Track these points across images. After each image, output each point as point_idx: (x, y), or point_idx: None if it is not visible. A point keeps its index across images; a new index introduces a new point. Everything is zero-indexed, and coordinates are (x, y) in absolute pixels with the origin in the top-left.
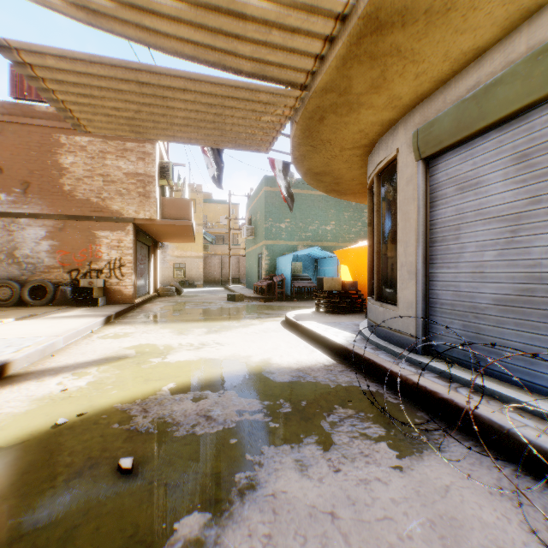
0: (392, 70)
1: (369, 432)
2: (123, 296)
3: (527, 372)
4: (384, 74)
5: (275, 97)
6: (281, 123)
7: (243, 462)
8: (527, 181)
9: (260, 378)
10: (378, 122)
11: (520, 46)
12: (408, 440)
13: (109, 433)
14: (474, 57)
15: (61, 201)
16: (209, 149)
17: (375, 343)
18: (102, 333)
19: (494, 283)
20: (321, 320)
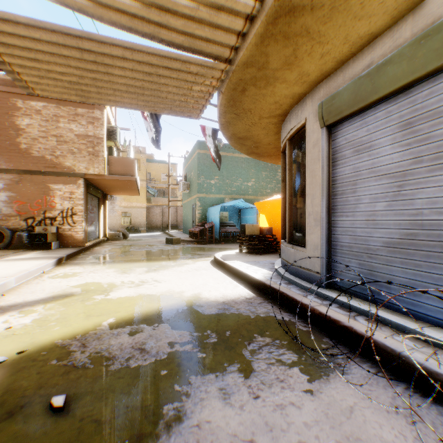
0: (302, 49)
1: (284, 358)
2: (75, 240)
3: (411, 303)
4: (295, 53)
5: (203, 69)
6: (209, 93)
7: (172, 393)
8: (411, 144)
9: (191, 312)
10: (290, 95)
11: (406, 32)
12: (316, 364)
13: (46, 370)
14: (369, 42)
15: (18, 158)
16: (149, 115)
17: (287, 279)
18: (53, 273)
19: (384, 229)
20: (243, 259)
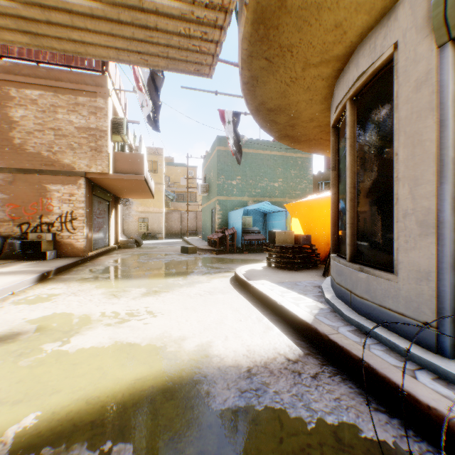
0: None
1: None
2: (75, 249)
3: None
4: None
5: None
6: (224, 12)
7: None
8: None
9: (188, 397)
10: (367, 3)
11: None
12: None
13: None
14: None
15: (11, 154)
16: (147, 84)
17: (356, 323)
18: (23, 295)
19: None
20: (274, 279)
